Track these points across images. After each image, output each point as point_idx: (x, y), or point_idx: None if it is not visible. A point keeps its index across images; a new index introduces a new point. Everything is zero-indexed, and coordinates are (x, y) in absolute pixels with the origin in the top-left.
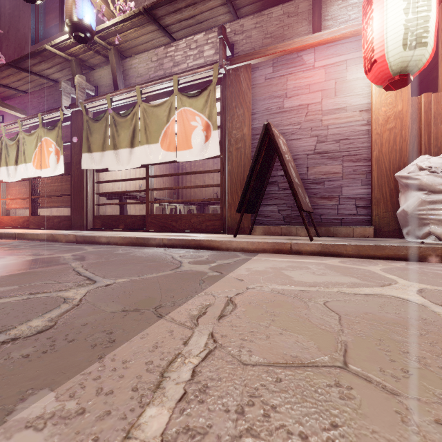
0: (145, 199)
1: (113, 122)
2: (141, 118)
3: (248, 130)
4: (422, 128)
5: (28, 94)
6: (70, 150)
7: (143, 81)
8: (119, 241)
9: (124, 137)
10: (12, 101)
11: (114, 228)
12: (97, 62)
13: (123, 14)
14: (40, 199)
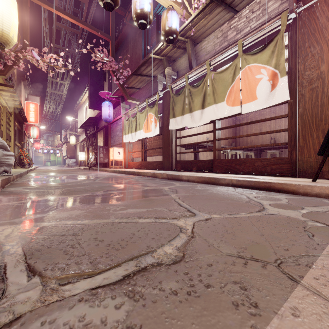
0: (209, 148)
1: (189, 93)
2: (209, 85)
3: (328, 66)
4: None
5: (141, 89)
6: (162, 119)
7: (211, 56)
8: (195, 179)
9: (197, 102)
10: (133, 95)
11: (189, 170)
12: (178, 55)
13: (197, 10)
14: (146, 151)
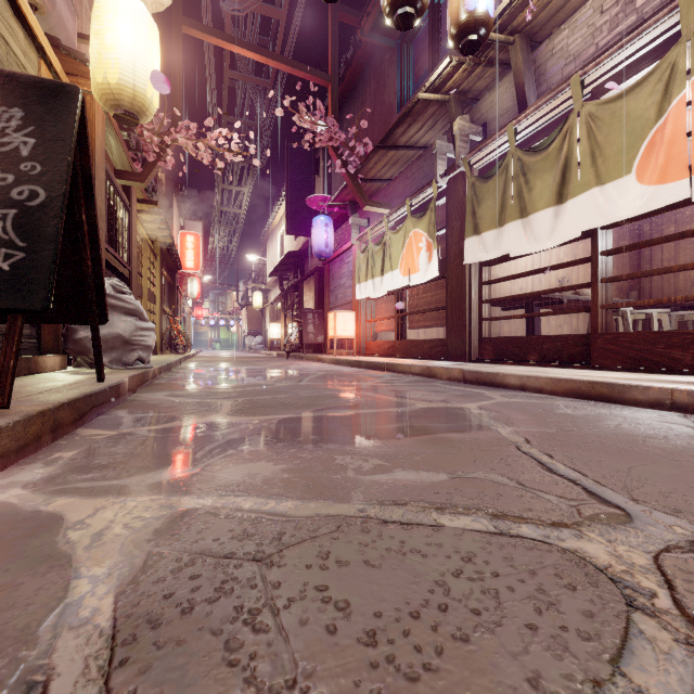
0: (568, 306)
1: (519, 169)
2: (581, 137)
3: None
4: None
5: (393, 180)
6: (443, 241)
7: (581, 64)
8: (545, 386)
9: (542, 189)
10: (376, 197)
11: (517, 360)
12: (485, 84)
13: None
14: (406, 318)
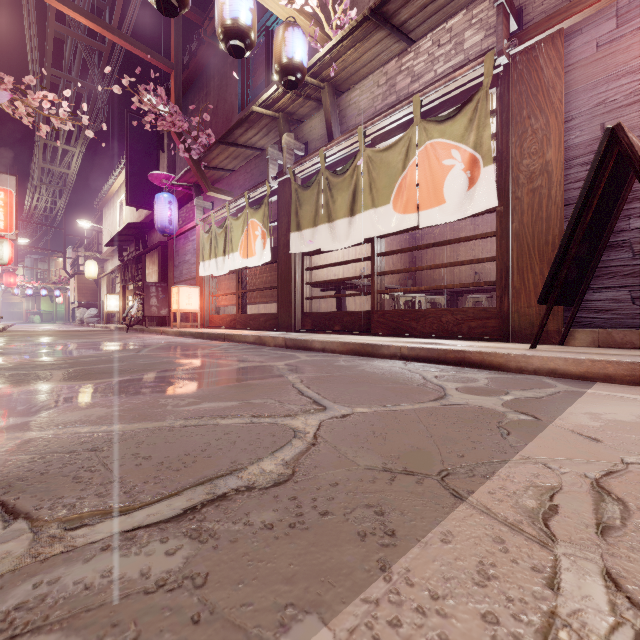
0: (365, 289)
1: (327, 185)
2: (364, 172)
3: (558, 152)
4: None
5: (235, 172)
6: (276, 232)
7: (367, 118)
8: (337, 348)
9: (341, 204)
10: (220, 184)
11: (327, 330)
12: (306, 111)
13: (341, 31)
14: (246, 294)
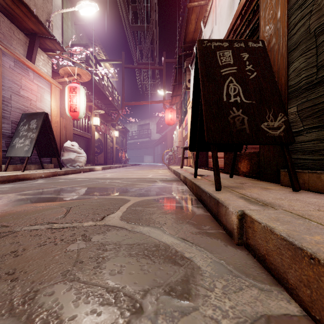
0: None
1: None
2: None
3: (0, 95)
4: (61, 129)
5: None
6: None
7: None
8: None
9: None
10: None
11: None
12: None
13: None
14: None
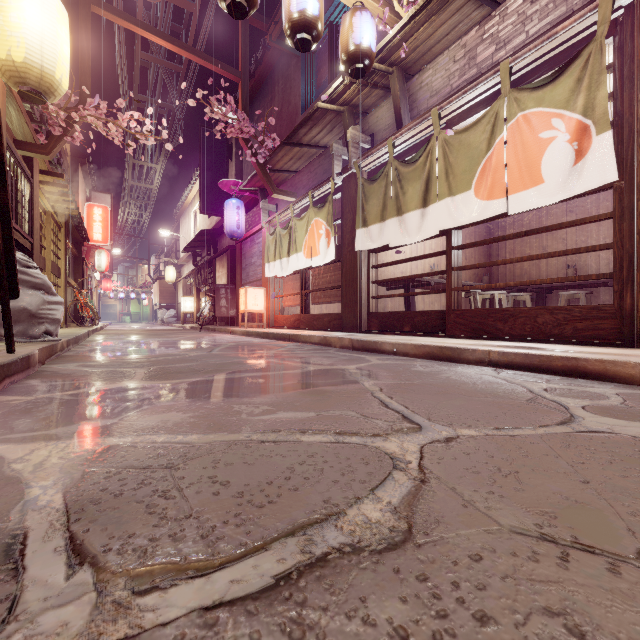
0: (436, 287)
1: (396, 176)
2: (439, 157)
3: None
4: None
5: (298, 173)
6: (340, 230)
7: (441, 99)
8: (410, 350)
9: (412, 194)
10: (284, 186)
11: (396, 331)
12: (372, 101)
13: (414, 6)
14: (309, 294)
